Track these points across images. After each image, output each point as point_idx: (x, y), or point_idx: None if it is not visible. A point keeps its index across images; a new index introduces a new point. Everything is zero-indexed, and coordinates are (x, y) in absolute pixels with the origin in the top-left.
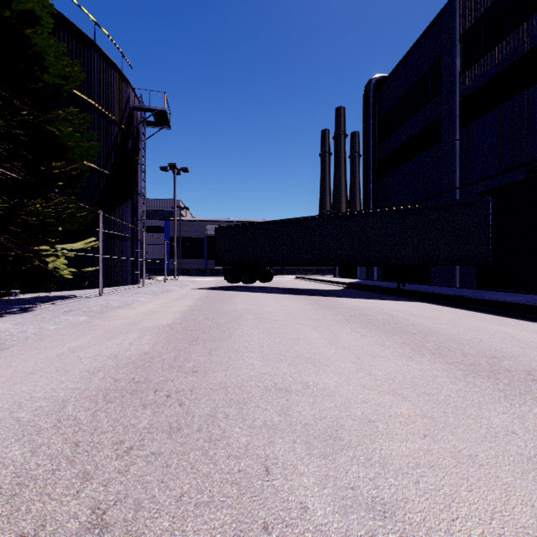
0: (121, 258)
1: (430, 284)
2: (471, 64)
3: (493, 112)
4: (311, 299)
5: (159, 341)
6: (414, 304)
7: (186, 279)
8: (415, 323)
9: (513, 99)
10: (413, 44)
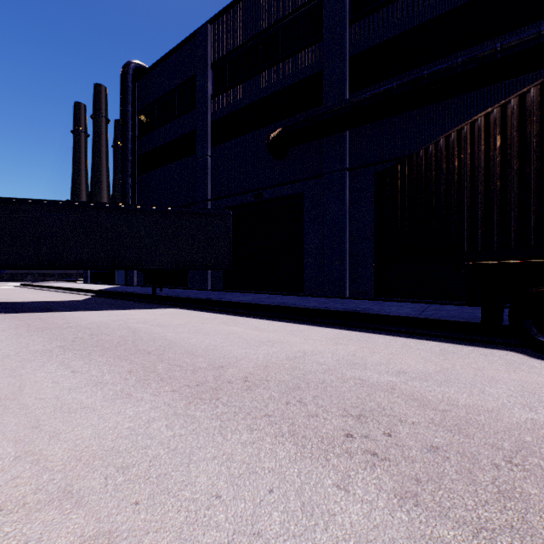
0: None
1: (188, 288)
2: (219, 92)
3: (235, 141)
4: (24, 318)
5: None
6: (166, 311)
7: None
8: (158, 336)
9: (247, 136)
10: (173, 48)
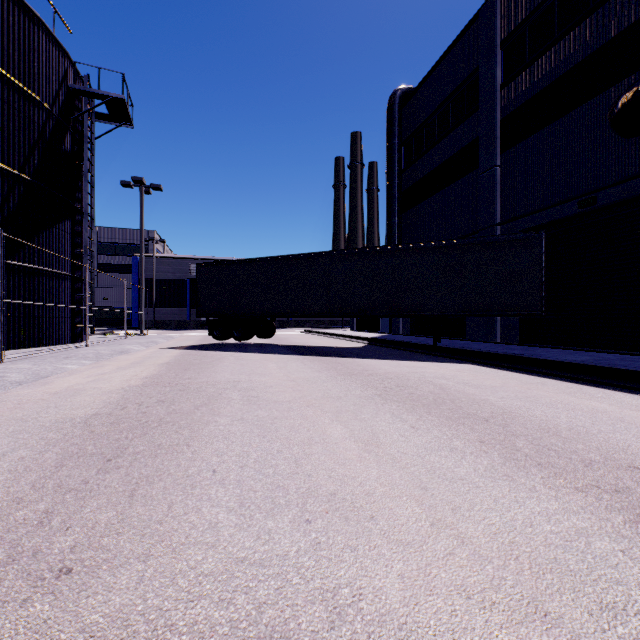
0: (43, 304)
1: (467, 339)
2: (514, 75)
3: (540, 134)
4: (327, 361)
5: (37, 465)
6: (459, 366)
7: (159, 335)
8: (478, 399)
9: (564, 118)
10: (446, 50)
